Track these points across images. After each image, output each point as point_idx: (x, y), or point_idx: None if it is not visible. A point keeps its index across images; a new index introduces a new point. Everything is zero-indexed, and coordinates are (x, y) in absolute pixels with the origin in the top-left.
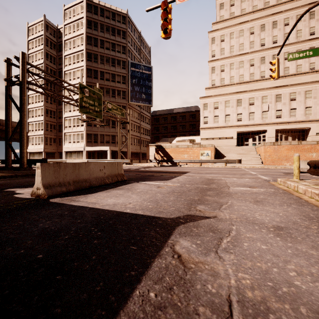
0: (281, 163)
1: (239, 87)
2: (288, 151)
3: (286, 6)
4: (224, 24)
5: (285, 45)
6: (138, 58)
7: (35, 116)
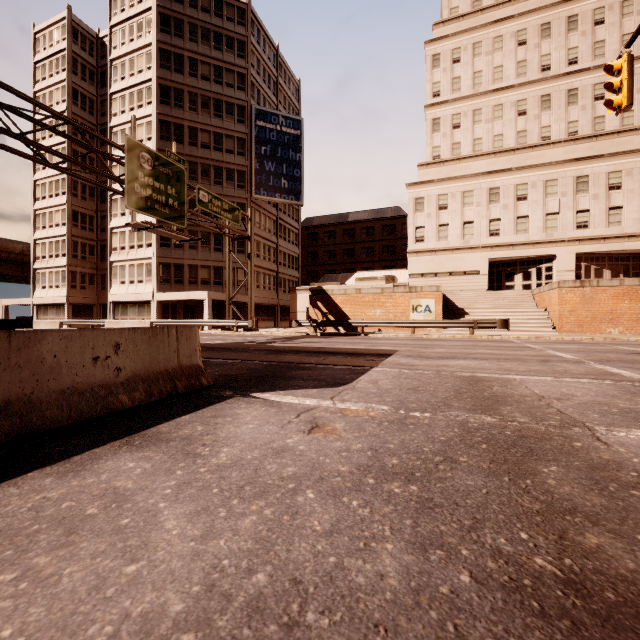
0: (599, 328)
1: (493, 162)
2: (616, 301)
3: None
4: (460, 24)
5: (597, 68)
6: (273, 102)
7: (48, 226)
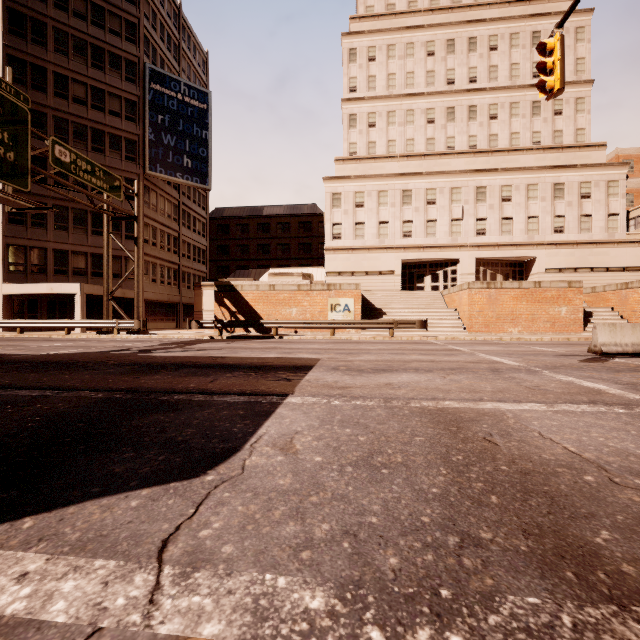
0: (502, 328)
1: (406, 165)
2: (516, 303)
3: (492, 12)
4: (375, 24)
5: (492, 90)
6: (175, 68)
7: None
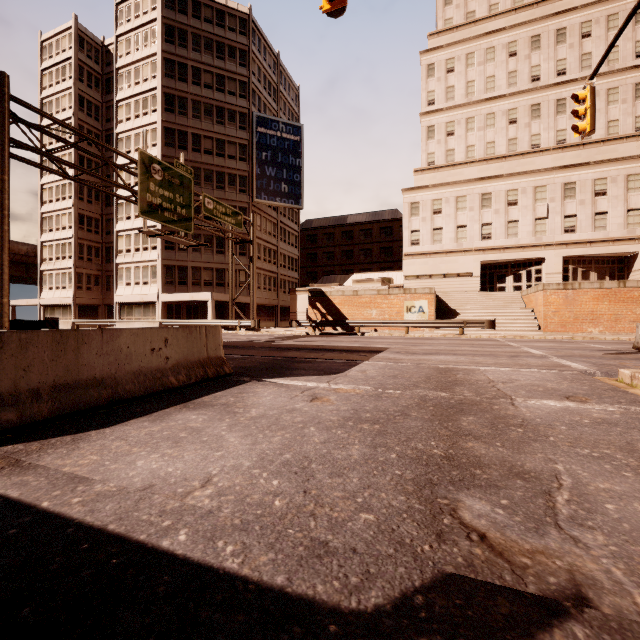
0: (581, 328)
1: (486, 169)
2: (596, 303)
3: None
4: (454, 35)
5: (584, 79)
6: (274, 109)
7: (55, 229)
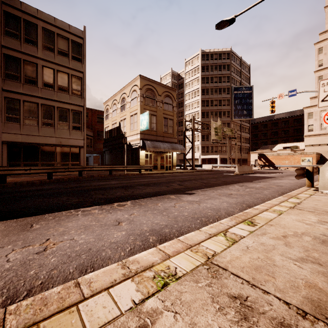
0: None
1: None
2: None
3: None
4: None
5: None
6: (239, 80)
7: None
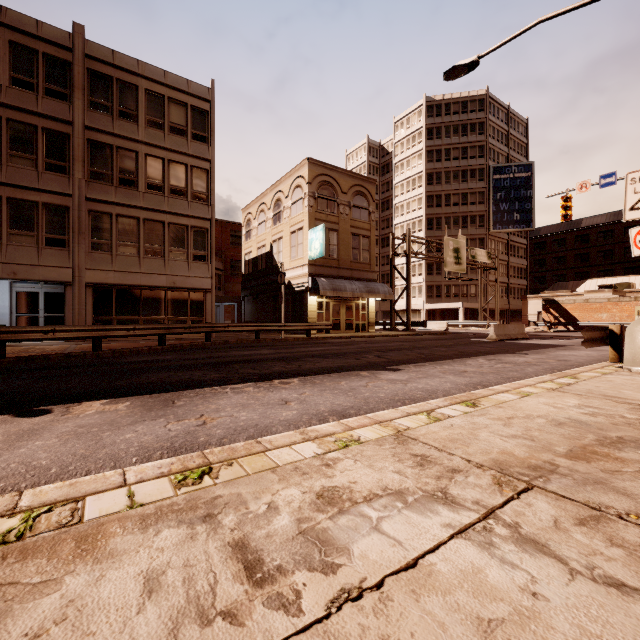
0: None
1: None
2: None
3: None
4: None
5: None
6: (505, 152)
7: None
